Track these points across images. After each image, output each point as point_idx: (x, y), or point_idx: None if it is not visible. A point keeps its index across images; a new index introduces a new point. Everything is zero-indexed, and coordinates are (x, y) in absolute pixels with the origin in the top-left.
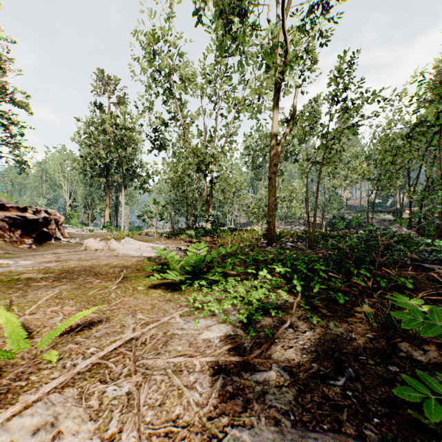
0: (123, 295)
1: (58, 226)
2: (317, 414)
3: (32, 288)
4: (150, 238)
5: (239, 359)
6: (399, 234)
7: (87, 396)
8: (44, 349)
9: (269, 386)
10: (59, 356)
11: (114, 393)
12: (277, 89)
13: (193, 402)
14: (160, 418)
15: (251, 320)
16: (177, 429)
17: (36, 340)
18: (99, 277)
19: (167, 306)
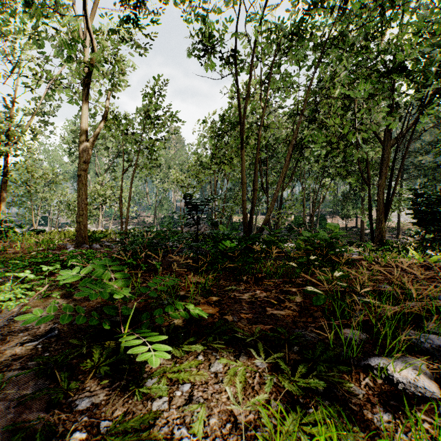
0: None
1: None
2: None
3: None
4: None
5: None
6: (156, 230)
7: None
8: None
9: None
10: None
11: None
12: (88, 84)
13: None
14: None
15: None
16: None
17: None
18: None
19: None
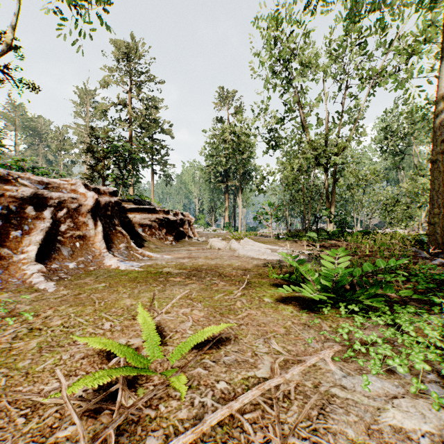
0: (249, 306)
1: (190, 226)
2: None
3: (170, 283)
4: (267, 239)
5: None
6: None
7: None
8: (174, 365)
9: None
10: (187, 381)
11: None
12: None
13: None
14: None
15: None
16: None
17: (168, 348)
18: (223, 279)
19: (306, 334)
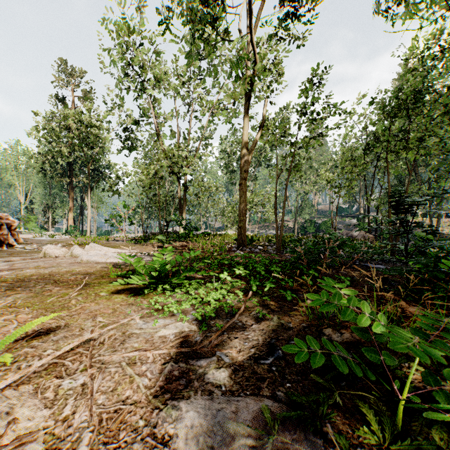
0: (85, 301)
1: (11, 232)
2: (244, 385)
3: None
4: (119, 244)
5: (188, 350)
6: (341, 238)
7: (43, 390)
8: None
9: (210, 368)
10: (14, 359)
11: (69, 385)
12: (247, 98)
13: (142, 386)
14: (111, 401)
15: (205, 318)
16: (126, 406)
17: None
18: (59, 285)
19: (129, 309)
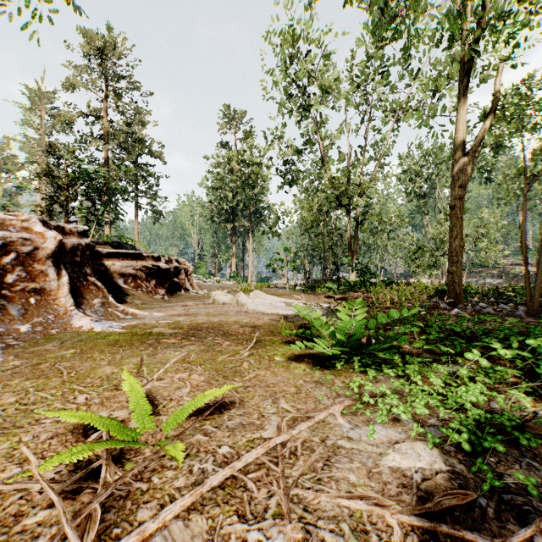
0: (258, 366)
1: (187, 276)
2: None
3: (162, 345)
4: (281, 291)
5: (482, 539)
6: None
7: (220, 538)
8: (169, 435)
9: None
10: (185, 449)
11: None
12: (465, 71)
13: None
14: None
15: (475, 446)
16: None
17: (161, 418)
18: (229, 339)
19: (318, 392)
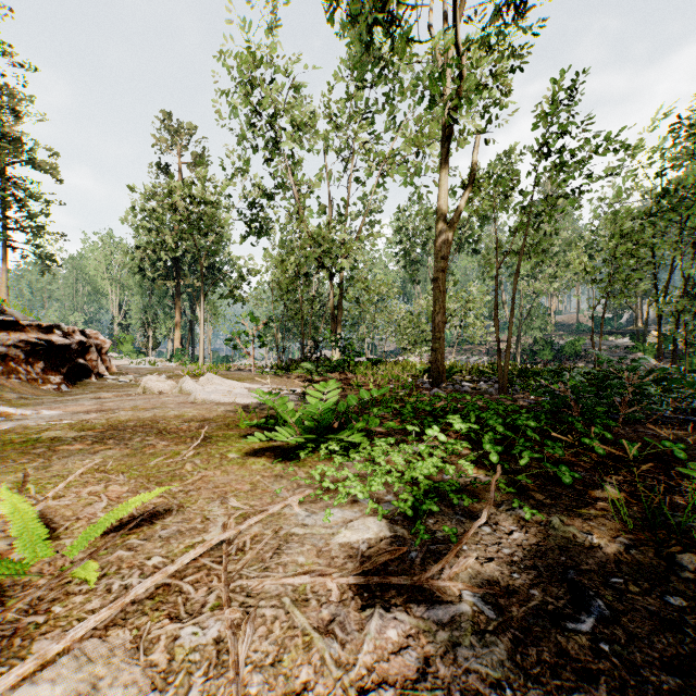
0: (205, 466)
1: (101, 356)
2: (553, 687)
3: (60, 454)
4: (245, 375)
5: (404, 581)
6: (660, 368)
7: (147, 643)
8: (76, 559)
9: (462, 631)
10: (100, 570)
11: (193, 639)
12: (447, 136)
13: (330, 658)
14: (274, 689)
15: (418, 512)
16: None
17: (63, 542)
18: (166, 438)
19: (277, 485)
